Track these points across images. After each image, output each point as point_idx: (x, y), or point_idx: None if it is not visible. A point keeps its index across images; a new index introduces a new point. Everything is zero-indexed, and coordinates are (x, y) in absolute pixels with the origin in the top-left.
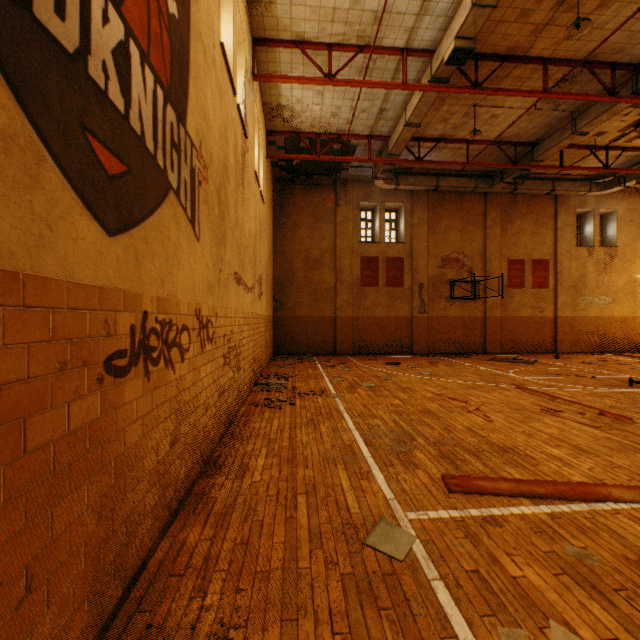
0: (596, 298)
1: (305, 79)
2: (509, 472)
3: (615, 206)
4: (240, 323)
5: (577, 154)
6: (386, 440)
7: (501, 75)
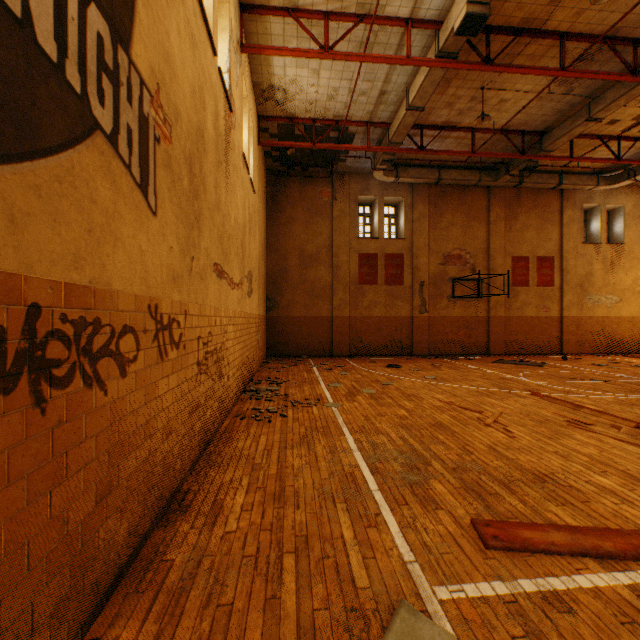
0: (603, 297)
1: (299, 51)
2: (556, 513)
3: (622, 201)
4: (223, 323)
5: (587, 145)
6: (395, 465)
7: (513, 52)
